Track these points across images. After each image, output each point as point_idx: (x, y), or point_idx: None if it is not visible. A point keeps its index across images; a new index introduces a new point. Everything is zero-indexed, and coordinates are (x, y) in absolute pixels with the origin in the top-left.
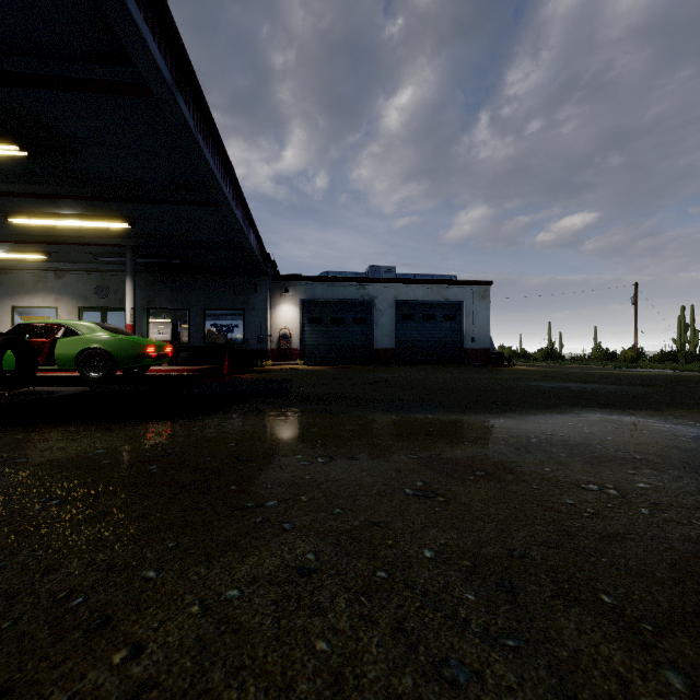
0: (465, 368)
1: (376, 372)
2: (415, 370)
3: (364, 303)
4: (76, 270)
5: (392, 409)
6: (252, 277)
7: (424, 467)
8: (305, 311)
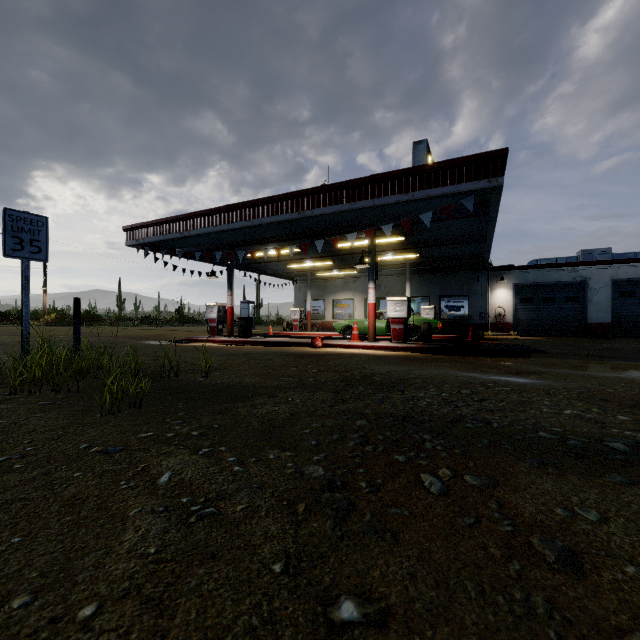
0: None
1: (595, 343)
2: (637, 343)
3: (576, 284)
4: (363, 277)
5: (630, 361)
6: (474, 271)
7: None
8: (517, 293)
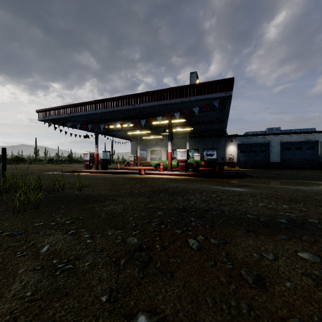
0: (319, 171)
1: (273, 171)
2: (291, 171)
3: (265, 144)
4: (166, 139)
5: (288, 179)
6: (219, 137)
7: (300, 184)
8: (239, 148)
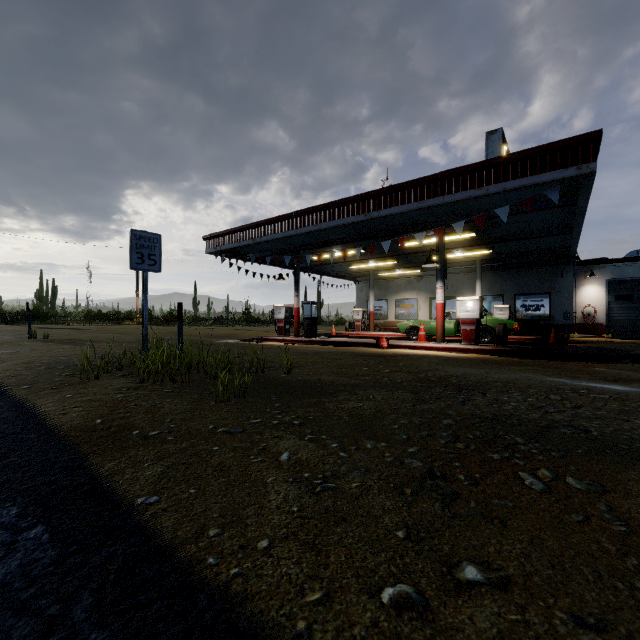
0: None
1: None
2: None
3: None
4: (428, 275)
5: None
6: (557, 266)
7: None
8: (611, 289)
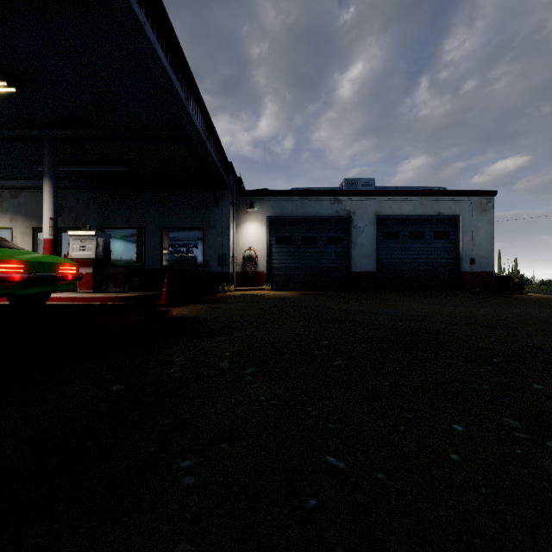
0: (471, 295)
1: (366, 302)
2: (412, 298)
3: (340, 220)
4: (28, 188)
5: None
6: (212, 190)
7: None
8: (273, 229)
